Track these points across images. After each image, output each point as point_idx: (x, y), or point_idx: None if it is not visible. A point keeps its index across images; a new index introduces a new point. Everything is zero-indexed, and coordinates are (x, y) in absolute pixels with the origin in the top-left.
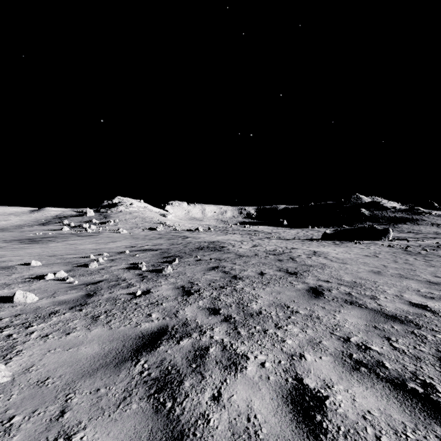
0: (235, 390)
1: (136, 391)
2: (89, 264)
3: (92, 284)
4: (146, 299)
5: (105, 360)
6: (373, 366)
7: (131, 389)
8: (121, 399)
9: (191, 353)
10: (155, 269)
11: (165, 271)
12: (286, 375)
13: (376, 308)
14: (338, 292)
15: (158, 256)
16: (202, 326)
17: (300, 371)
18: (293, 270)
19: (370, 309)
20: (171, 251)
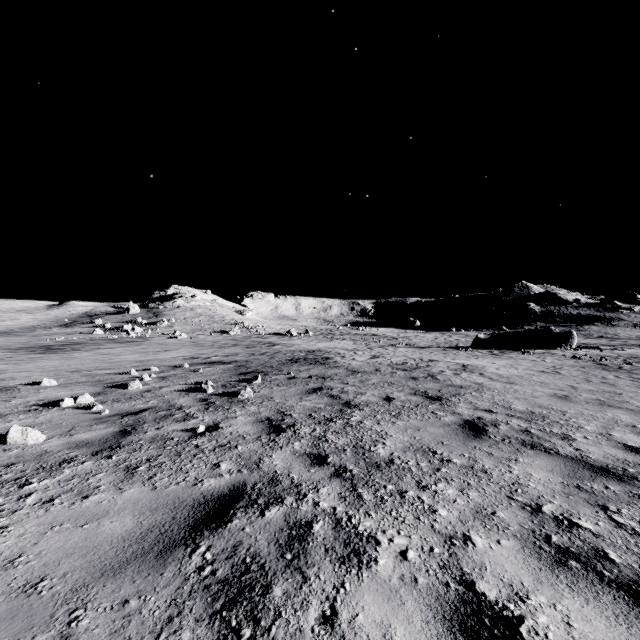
0: (360, 604)
1: (191, 605)
2: (129, 383)
3: (131, 415)
4: (212, 439)
5: (141, 544)
6: (590, 558)
7: (183, 601)
8: (164, 621)
9: (284, 533)
10: (227, 392)
11: (241, 395)
12: (445, 574)
13: (574, 455)
14: (509, 428)
15: (231, 372)
16: (301, 485)
17: (468, 568)
18: (435, 393)
19: (564, 457)
20: (252, 364)
